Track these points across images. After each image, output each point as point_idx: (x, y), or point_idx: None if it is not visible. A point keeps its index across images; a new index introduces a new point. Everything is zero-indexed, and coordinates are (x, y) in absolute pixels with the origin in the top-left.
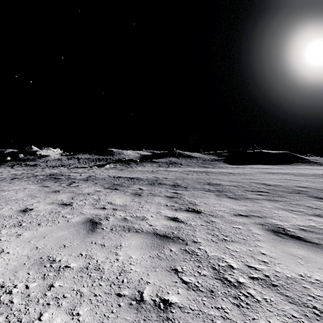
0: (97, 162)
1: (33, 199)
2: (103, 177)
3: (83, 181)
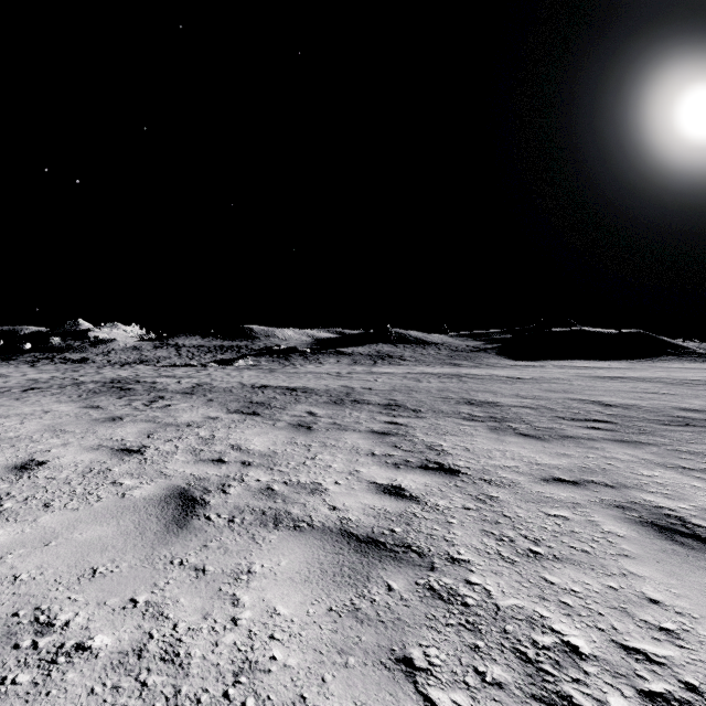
0: (217, 354)
1: (54, 438)
2: (228, 387)
3: (182, 395)
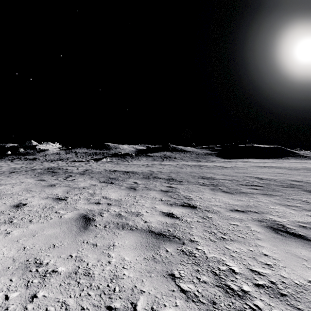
0: (94, 156)
1: (28, 193)
2: (99, 171)
3: (80, 175)
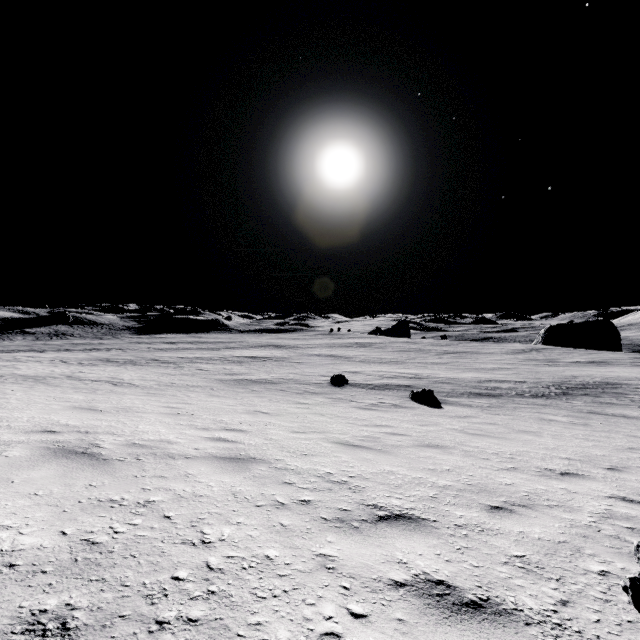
0: None
1: None
2: None
3: None
